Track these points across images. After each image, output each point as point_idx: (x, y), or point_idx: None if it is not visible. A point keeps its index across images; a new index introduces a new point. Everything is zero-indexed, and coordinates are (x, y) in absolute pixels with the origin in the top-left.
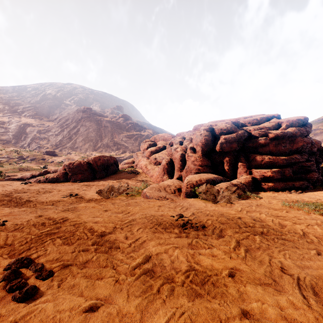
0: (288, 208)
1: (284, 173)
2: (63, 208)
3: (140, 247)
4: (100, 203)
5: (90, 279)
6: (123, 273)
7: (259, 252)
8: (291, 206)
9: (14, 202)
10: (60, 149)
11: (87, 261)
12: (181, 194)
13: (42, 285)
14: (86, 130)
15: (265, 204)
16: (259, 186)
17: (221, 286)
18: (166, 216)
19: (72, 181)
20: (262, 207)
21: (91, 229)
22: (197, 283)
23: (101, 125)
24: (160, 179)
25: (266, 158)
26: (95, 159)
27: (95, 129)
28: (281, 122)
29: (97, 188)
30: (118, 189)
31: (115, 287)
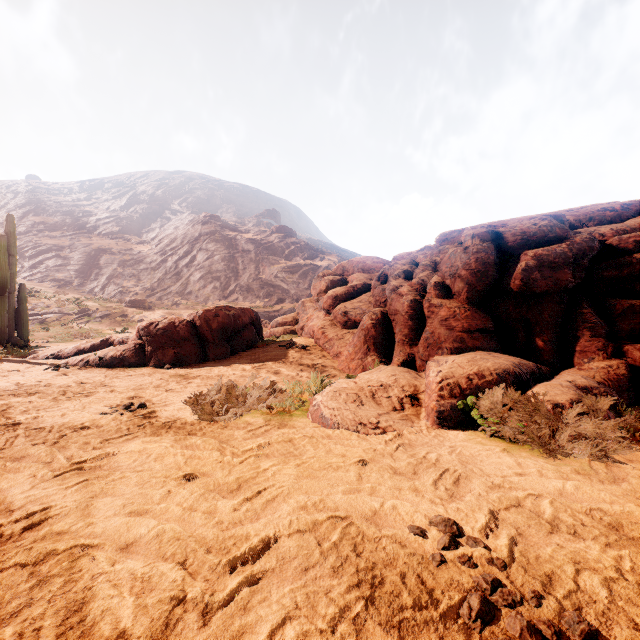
0: None
1: None
2: (70, 461)
3: None
4: (186, 439)
5: None
6: None
7: None
8: None
9: None
10: (159, 295)
11: None
12: (422, 413)
13: None
14: (208, 259)
15: None
16: None
17: None
18: (390, 521)
19: (154, 366)
20: None
21: (81, 605)
22: None
23: (236, 248)
24: (357, 365)
25: None
26: (205, 314)
27: (224, 257)
28: None
29: (202, 385)
30: (243, 395)
31: None
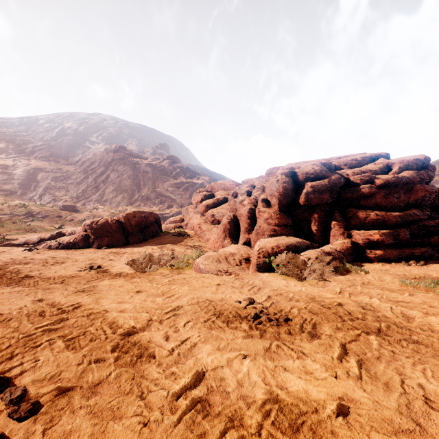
0: (411, 288)
1: (399, 236)
2: (77, 288)
3: (188, 355)
4: (131, 279)
5: (100, 419)
6: (157, 407)
7: (380, 365)
8: (415, 286)
9: (7, 278)
10: (83, 202)
11: (100, 382)
12: (251, 266)
13: (15, 432)
14: (118, 177)
15: (375, 282)
16: (362, 255)
17: (328, 436)
18: (228, 301)
19: (95, 248)
20: (372, 287)
21: (114, 323)
22: (284, 429)
23: (138, 170)
24: (219, 245)
25: (372, 215)
26: (127, 216)
27: (130, 176)
28: (391, 163)
29: (130, 257)
30: (158, 258)
31: (142, 437)
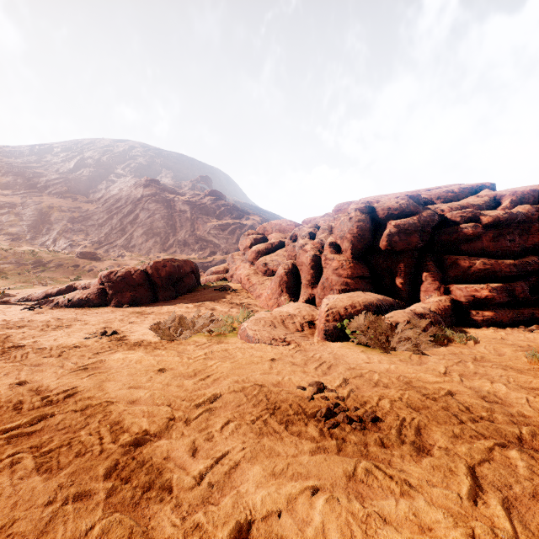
0: None
1: (514, 292)
2: (77, 364)
3: (224, 487)
4: (154, 351)
5: None
6: None
7: None
8: None
9: None
10: (106, 248)
11: None
12: (316, 333)
13: None
14: (149, 217)
15: (491, 357)
16: (466, 317)
17: None
18: (287, 385)
19: (114, 306)
20: (489, 365)
21: (118, 422)
22: None
23: (174, 208)
24: (273, 303)
25: (478, 263)
26: (156, 265)
27: (164, 216)
28: (500, 195)
29: (157, 319)
30: (192, 322)
31: None
